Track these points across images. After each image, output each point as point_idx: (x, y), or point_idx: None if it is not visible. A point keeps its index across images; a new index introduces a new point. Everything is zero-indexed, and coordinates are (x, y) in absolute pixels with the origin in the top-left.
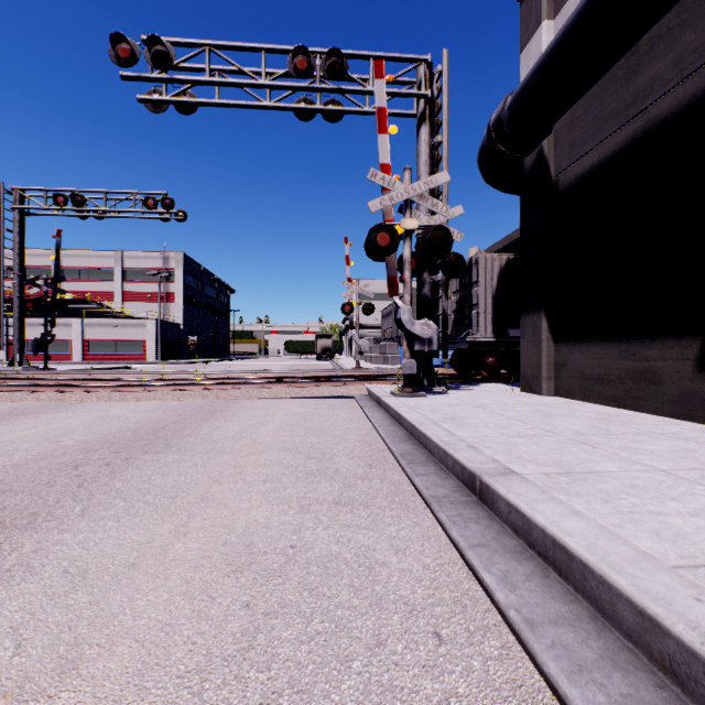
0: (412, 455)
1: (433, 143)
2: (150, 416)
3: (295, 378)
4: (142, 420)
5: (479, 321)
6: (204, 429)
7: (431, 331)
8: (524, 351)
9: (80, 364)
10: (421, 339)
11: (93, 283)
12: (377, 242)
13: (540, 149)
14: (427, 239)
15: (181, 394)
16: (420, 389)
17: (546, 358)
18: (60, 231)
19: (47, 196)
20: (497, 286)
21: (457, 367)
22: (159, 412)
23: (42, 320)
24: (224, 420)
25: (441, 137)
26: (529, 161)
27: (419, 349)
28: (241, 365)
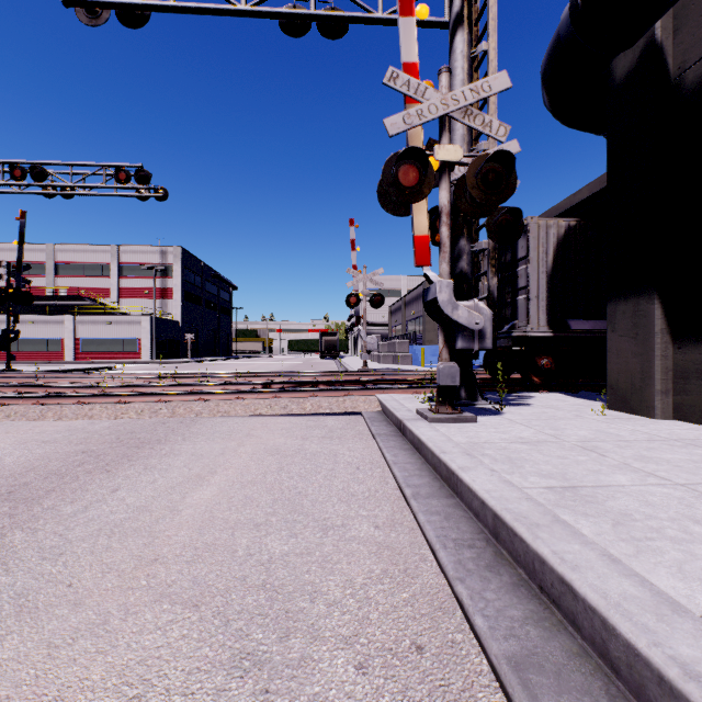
0: (555, 679)
1: (473, 56)
2: (29, 457)
3: (287, 384)
4: (5, 466)
5: (530, 309)
6: (83, 495)
7: (482, 318)
8: (615, 350)
9: (70, 363)
10: (467, 331)
11: (88, 279)
12: (398, 180)
13: (649, 38)
14: (477, 176)
15: (123, 409)
16: (456, 404)
17: (661, 361)
18: (24, 213)
19: (7, 171)
20: (553, 263)
21: (492, 370)
22: (57, 445)
23: (32, 316)
24: (141, 467)
25: (485, 44)
26: (624, 65)
27: (463, 347)
28: (239, 364)
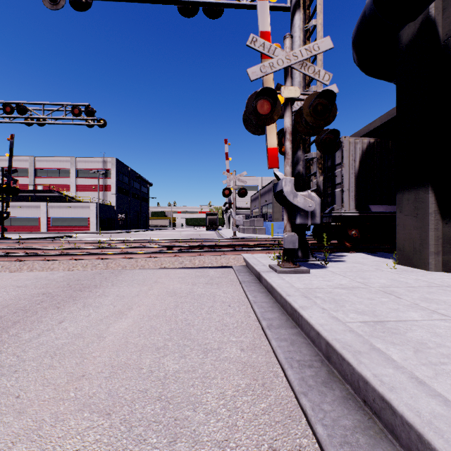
0: None
1: (307, 29)
2: (6, 297)
3: (183, 247)
4: None
5: (344, 197)
6: (38, 325)
7: (313, 203)
8: (402, 225)
9: (44, 233)
10: (303, 212)
11: (56, 179)
12: (257, 110)
13: (425, 15)
14: (310, 107)
15: (74, 264)
16: (295, 261)
17: (434, 232)
18: (12, 135)
19: (1, 108)
20: (359, 167)
21: (318, 238)
22: (26, 289)
23: (20, 203)
24: (81, 304)
25: (315, 21)
26: (408, 33)
27: (301, 222)
28: (153, 234)
